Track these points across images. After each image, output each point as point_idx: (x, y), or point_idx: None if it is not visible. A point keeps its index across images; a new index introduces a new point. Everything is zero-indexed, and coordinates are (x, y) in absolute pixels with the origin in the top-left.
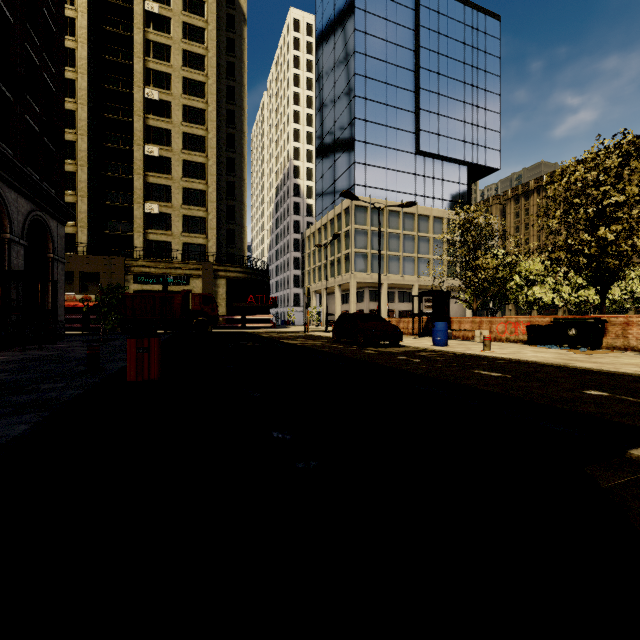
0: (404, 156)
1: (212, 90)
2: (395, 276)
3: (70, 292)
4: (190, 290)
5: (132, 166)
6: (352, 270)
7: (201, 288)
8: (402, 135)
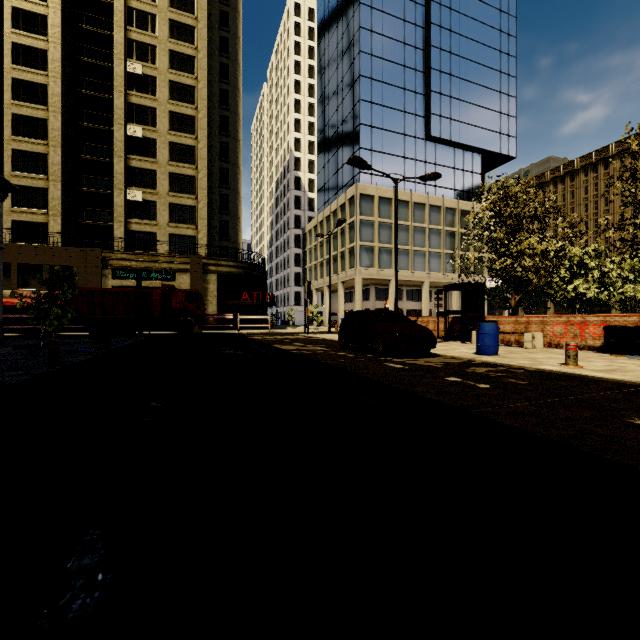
0: (413, 142)
1: (202, 65)
2: (404, 272)
3: (38, 288)
4: (171, 285)
5: (113, 148)
6: (357, 265)
7: (189, 284)
8: (411, 119)
